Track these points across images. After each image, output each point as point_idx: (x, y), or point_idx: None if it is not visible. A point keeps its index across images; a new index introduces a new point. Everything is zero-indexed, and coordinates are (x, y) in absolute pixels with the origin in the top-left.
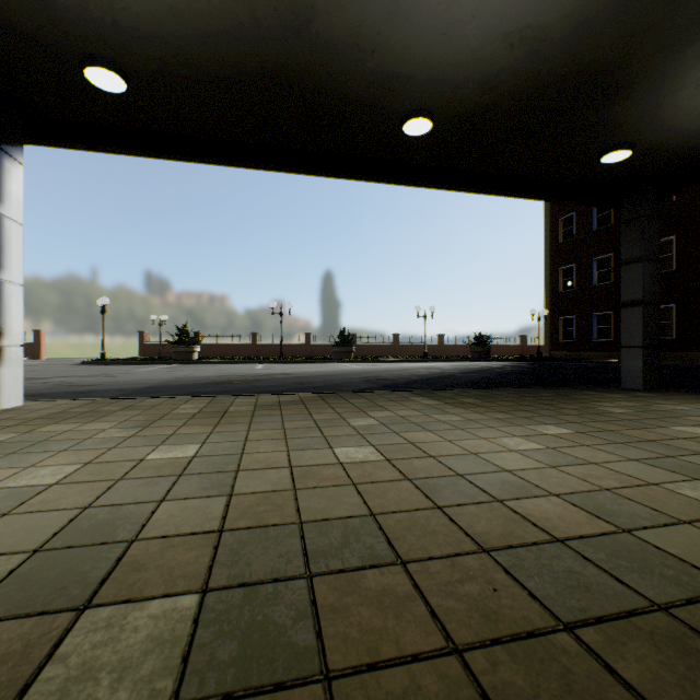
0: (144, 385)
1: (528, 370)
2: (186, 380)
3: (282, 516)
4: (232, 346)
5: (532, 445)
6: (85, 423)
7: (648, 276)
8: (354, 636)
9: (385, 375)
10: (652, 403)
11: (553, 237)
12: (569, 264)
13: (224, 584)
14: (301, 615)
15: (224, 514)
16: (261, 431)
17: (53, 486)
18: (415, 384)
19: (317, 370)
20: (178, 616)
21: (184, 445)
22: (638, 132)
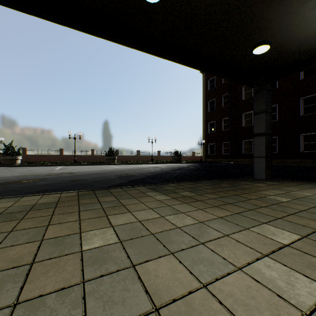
0: None
1: (201, 168)
2: None
3: None
4: (47, 156)
5: (307, 284)
6: None
7: (267, 120)
8: None
9: (131, 173)
10: (287, 190)
11: (206, 109)
12: (212, 121)
13: None
14: None
15: None
16: None
17: None
18: (149, 179)
19: (93, 169)
20: None
21: None
22: (276, 34)
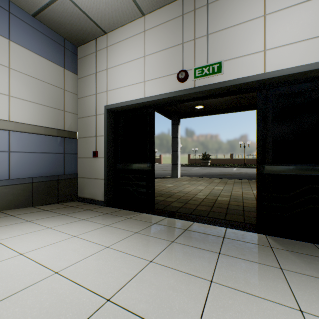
0: (200, 174)
1: None
2: (210, 173)
3: (239, 196)
4: (222, 159)
5: None
6: (197, 182)
7: None
8: (246, 202)
9: None
10: None
11: None
12: None
13: (232, 198)
14: (241, 200)
15: (230, 194)
16: (236, 187)
17: (203, 189)
18: None
19: None
20: (228, 198)
21: (220, 187)
22: None
